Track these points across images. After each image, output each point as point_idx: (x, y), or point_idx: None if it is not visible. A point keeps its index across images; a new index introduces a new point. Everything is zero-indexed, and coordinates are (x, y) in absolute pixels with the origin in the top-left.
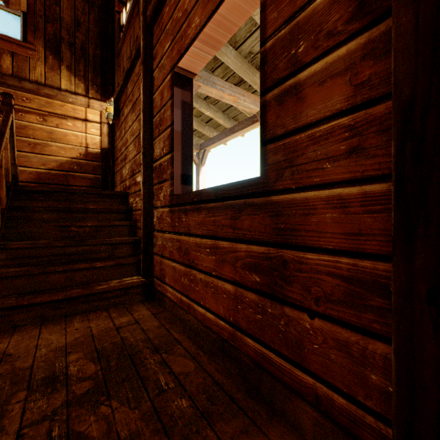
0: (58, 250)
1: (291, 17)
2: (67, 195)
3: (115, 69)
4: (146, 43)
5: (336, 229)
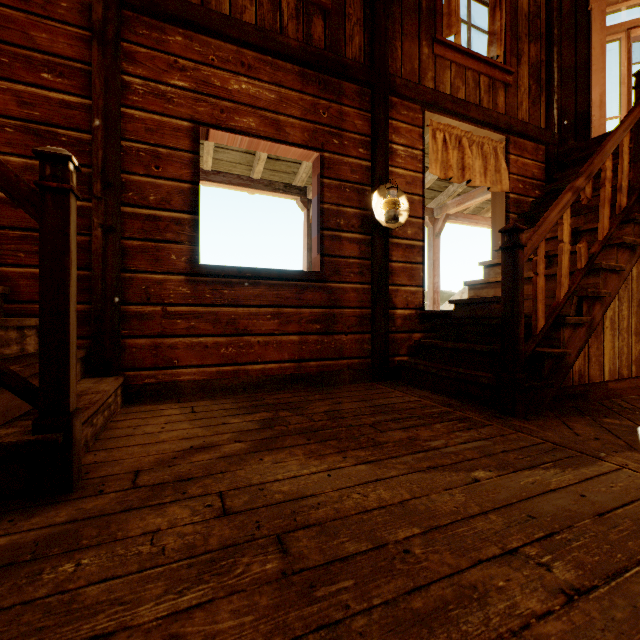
0: None
1: (337, 205)
2: None
3: None
4: (118, 24)
5: (355, 299)
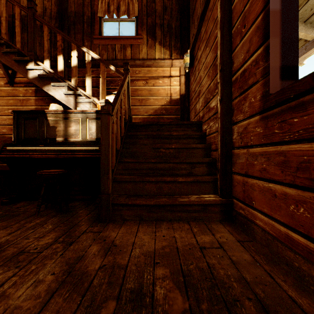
0: (152, 165)
1: None
2: (158, 127)
3: (189, 30)
4: None
5: None
